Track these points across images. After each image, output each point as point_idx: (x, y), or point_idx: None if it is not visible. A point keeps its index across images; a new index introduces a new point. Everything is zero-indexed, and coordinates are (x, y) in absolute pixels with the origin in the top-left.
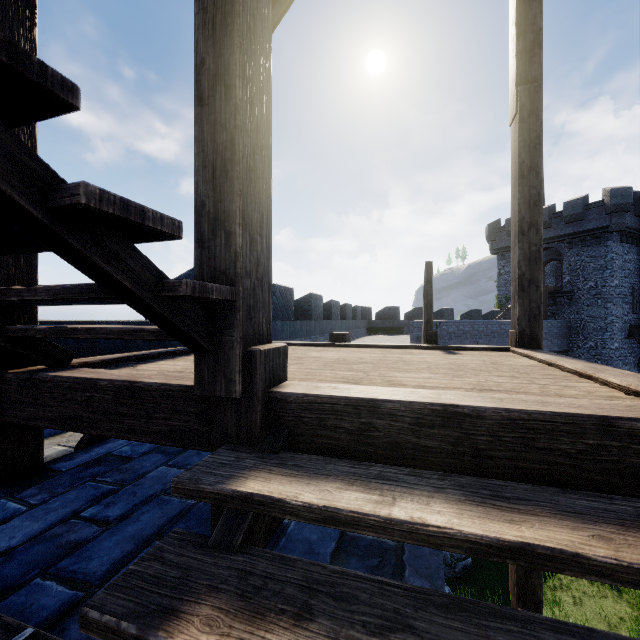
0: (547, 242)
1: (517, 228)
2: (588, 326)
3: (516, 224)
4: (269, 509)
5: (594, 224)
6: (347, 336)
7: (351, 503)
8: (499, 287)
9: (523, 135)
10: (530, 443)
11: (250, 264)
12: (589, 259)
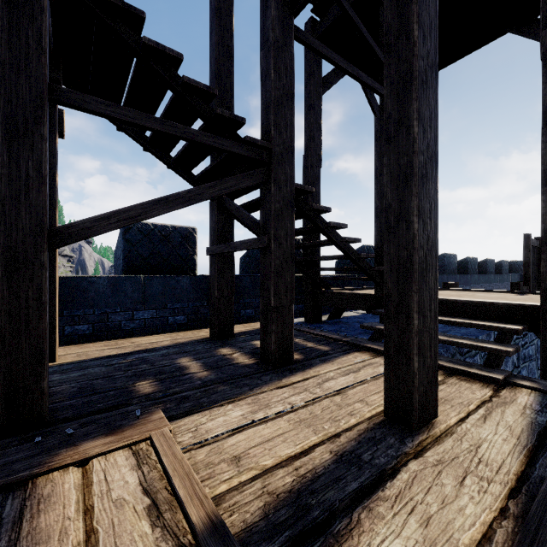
0: None
1: None
2: None
3: None
4: None
5: None
6: (454, 284)
7: None
8: None
9: None
10: (471, 309)
11: None
12: None
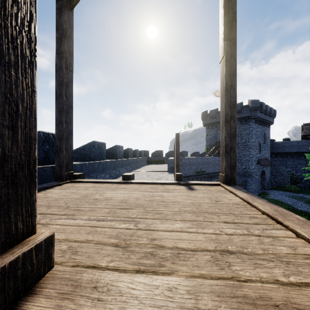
0: None
1: (224, 118)
2: (242, 159)
3: (223, 116)
4: None
5: (245, 115)
6: (132, 176)
7: None
8: (207, 141)
9: (227, 68)
10: None
11: None
12: (243, 130)
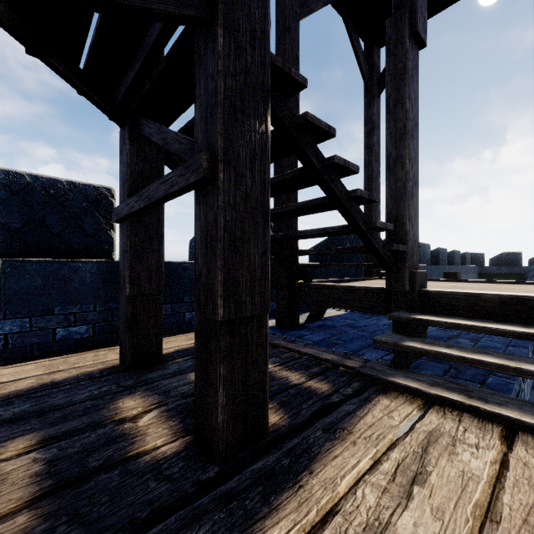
0: None
1: None
2: None
3: None
4: (430, 323)
5: None
6: (458, 274)
7: (465, 323)
8: None
9: None
10: None
11: (411, 235)
12: None
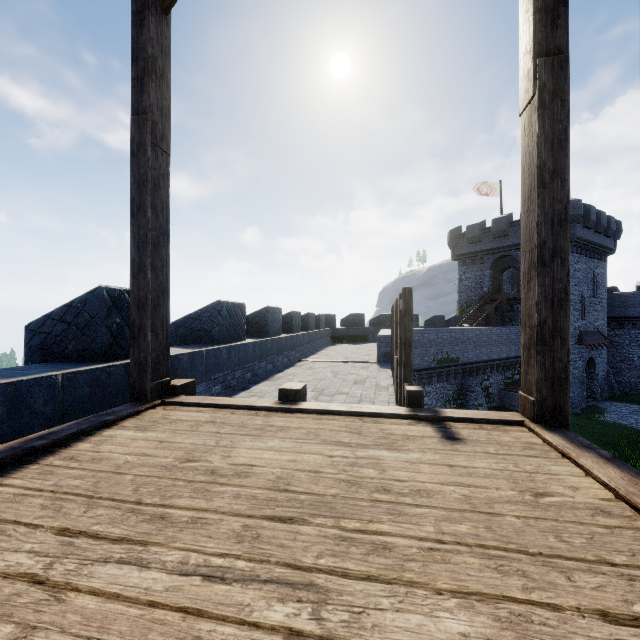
0: (505, 250)
1: (535, 256)
2: None
3: (533, 250)
4: None
5: None
6: (302, 391)
7: None
8: (460, 293)
9: (544, 127)
10: None
11: None
12: None
